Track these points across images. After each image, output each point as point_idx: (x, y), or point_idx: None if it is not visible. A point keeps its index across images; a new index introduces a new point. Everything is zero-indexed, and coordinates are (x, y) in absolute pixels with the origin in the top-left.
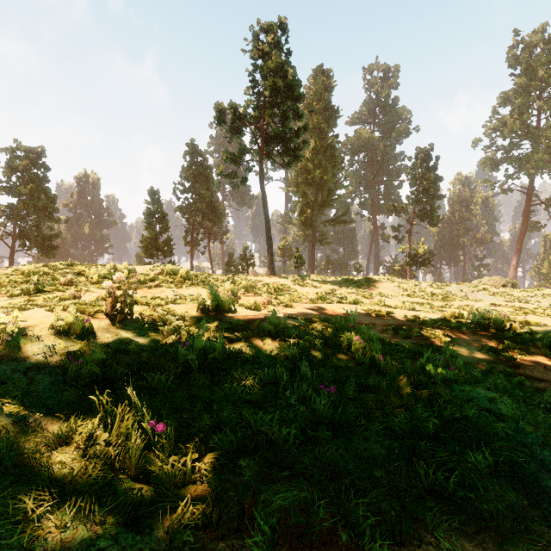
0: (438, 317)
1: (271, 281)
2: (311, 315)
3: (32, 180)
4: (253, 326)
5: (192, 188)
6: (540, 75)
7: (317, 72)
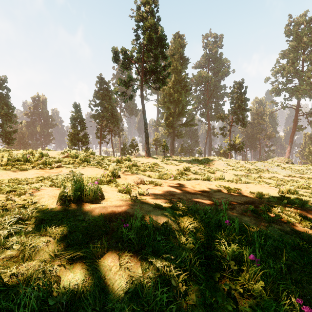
0: (274, 191)
1: (147, 161)
2: (177, 194)
3: None
4: (113, 226)
5: (100, 104)
6: (304, 40)
7: (175, 36)
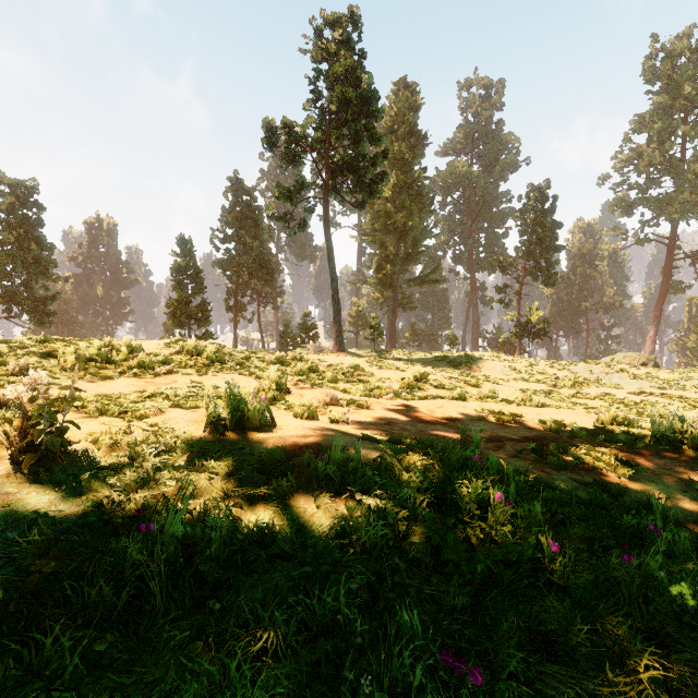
0: (589, 421)
1: (339, 361)
2: (399, 424)
3: (19, 224)
4: (300, 463)
5: (235, 236)
6: (686, 92)
7: (399, 87)
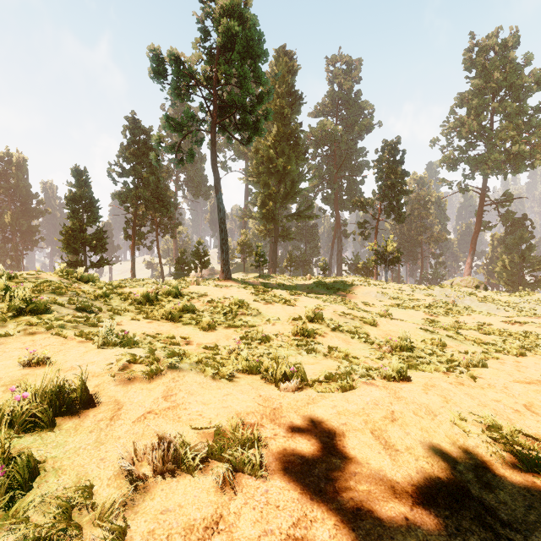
0: None
1: (221, 294)
2: None
3: None
4: None
5: (132, 171)
6: (495, 77)
7: (279, 53)
